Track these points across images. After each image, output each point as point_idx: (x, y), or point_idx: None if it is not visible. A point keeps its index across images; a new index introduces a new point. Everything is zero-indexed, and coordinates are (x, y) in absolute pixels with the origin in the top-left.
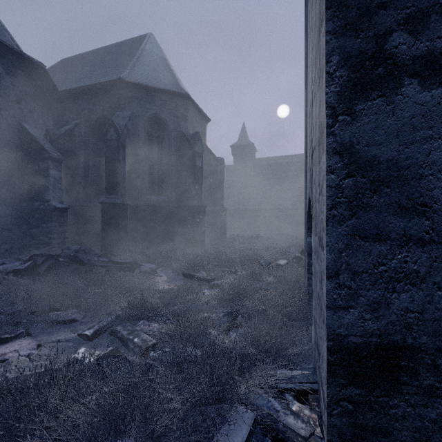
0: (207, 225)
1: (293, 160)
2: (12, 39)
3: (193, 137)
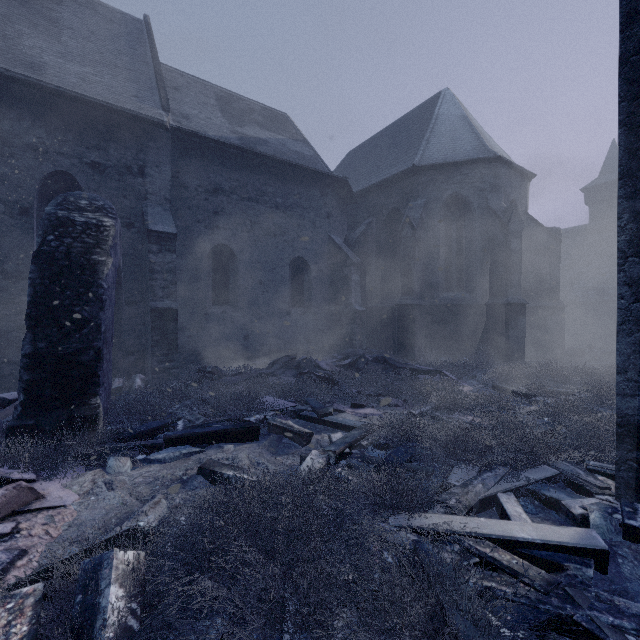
0: (529, 329)
1: None
2: (323, 162)
3: (505, 213)
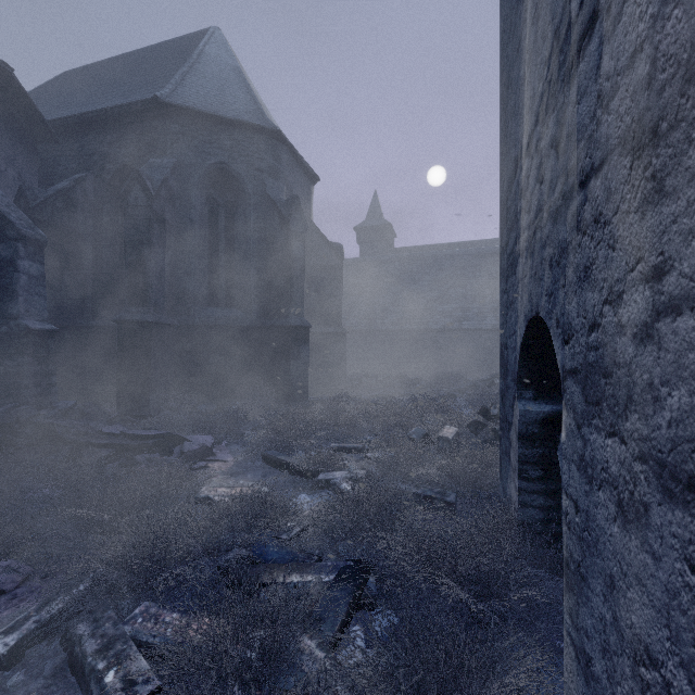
0: (314, 359)
1: (456, 251)
2: None
3: (287, 206)
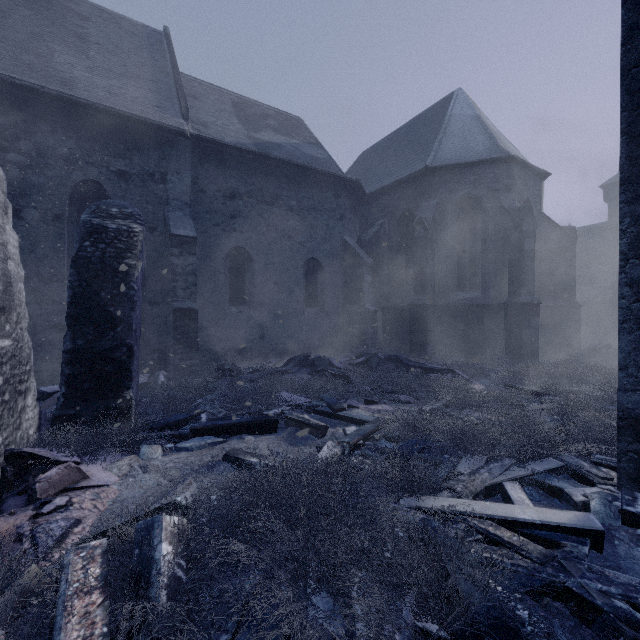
0: (544, 329)
1: None
2: (336, 164)
3: (519, 213)
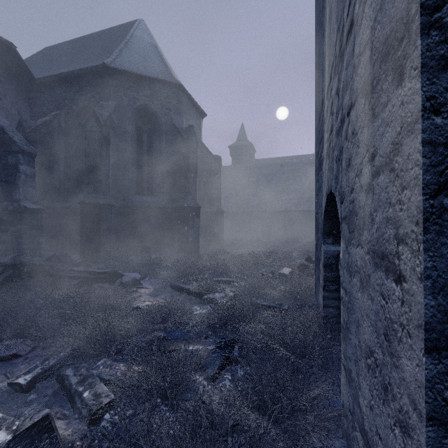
0: (203, 228)
1: (294, 161)
2: None
3: (186, 131)
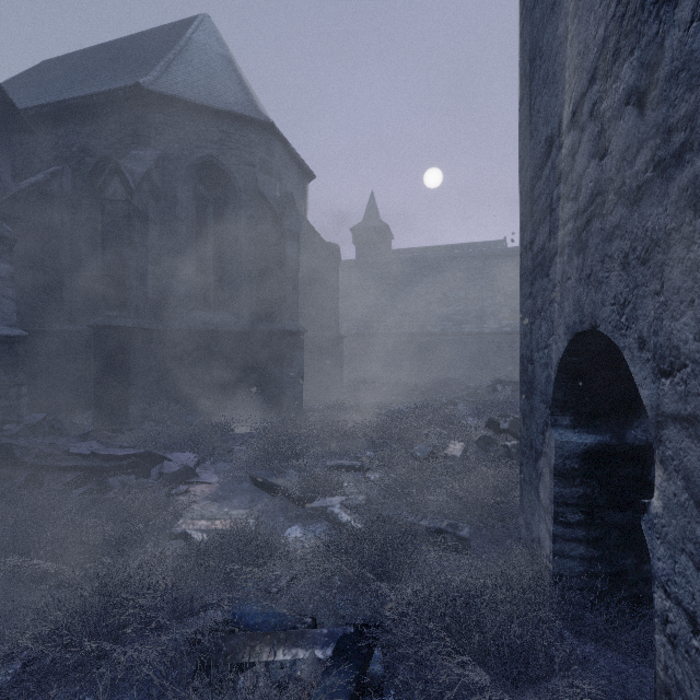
0: (309, 364)
1: (455, 253)
2: None
3: (280, 203)
